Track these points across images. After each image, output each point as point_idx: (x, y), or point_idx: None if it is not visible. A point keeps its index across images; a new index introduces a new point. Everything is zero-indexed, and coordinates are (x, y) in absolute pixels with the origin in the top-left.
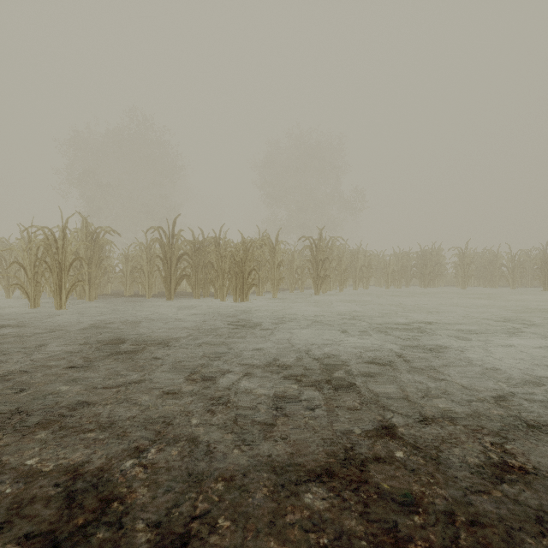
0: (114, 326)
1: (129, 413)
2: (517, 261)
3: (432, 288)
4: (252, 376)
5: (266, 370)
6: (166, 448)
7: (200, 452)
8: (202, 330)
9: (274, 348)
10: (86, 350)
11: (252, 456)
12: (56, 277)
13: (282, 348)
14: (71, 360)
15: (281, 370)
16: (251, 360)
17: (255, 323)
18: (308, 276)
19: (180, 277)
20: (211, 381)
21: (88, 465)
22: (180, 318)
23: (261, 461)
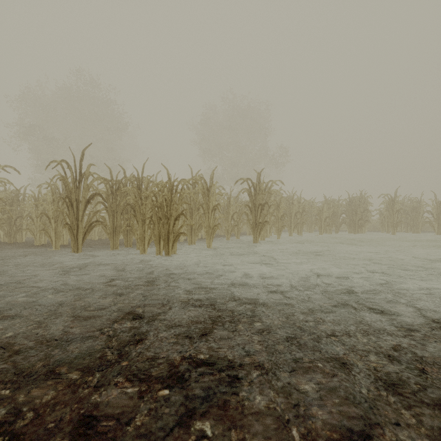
0: None
1: None
2: None
3: (360, 233)
4: None
5: None
6: None
7: None
8: None
9: None
10: None
11: None
12: None
13: None
14: None
15: None
16: None
17: (164, 319)
18: (245, 223)
19: (90, 224)
20: None
21: None
22: (26, 302)
23: None
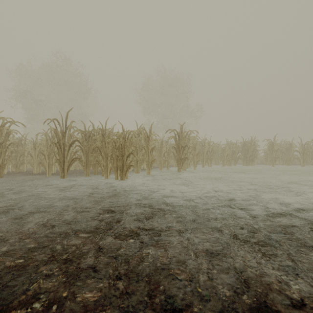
0: None
1: None
2: (306, 148)
3: (251, 165)
4: None
5: None
6: None
7: None
8: (47, 236)
9: None
10: None
11: None
12: None
13: None
14: None
15: None
16: None
17: (126, 213)
18: (172, 158)
19: (72, 160)
20: None
21: None
22: (46, 205)
23: None
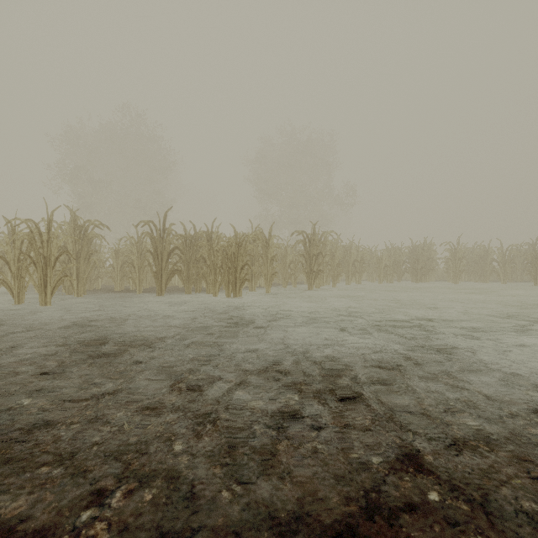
0: (98, 324)
1: (98, 436)
2: (508, 256)
3: (424, 282)
4: (246, 384)
5: (262, 376)
6: (138, 489)
7: (181, 496)
8: (192, 329)
9: (269, 349)
10: (62, 352)
11: (247, 502)
12: (40, 272)
13: (278, 349)
14: (43, 364)
15: (278, 376)
16: (244, 363)
17: (248, 320)
18: (301, 271)
19: (171, 272)
20: (200, 391)
21: (32, 519)
22: (169, 315)
23: (259, 509)
